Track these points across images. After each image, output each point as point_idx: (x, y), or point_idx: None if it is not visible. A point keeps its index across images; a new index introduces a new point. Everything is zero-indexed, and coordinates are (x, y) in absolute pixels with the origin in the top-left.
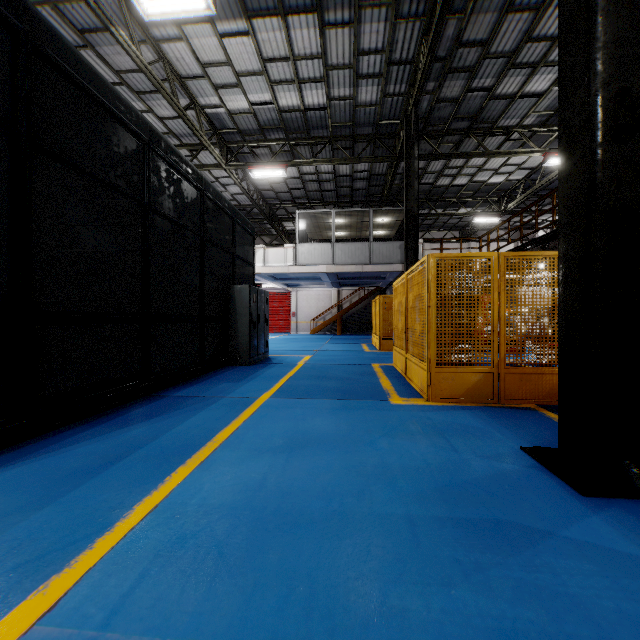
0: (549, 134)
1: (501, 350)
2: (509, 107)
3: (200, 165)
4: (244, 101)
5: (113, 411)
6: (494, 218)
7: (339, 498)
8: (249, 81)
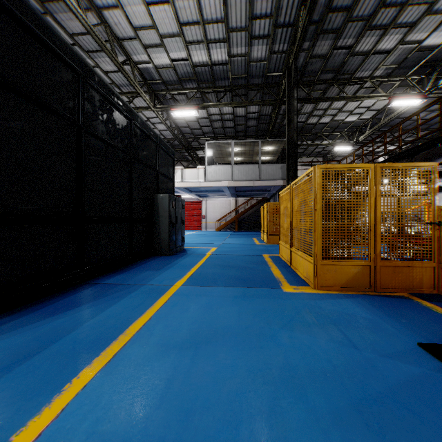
0: (392, 83)
1: (377, 246)
2: (364, 62)
3: (135, 107)
4: (166, 58)
5: (47, 299)
6: (349, 147)
7: (247, 421)
8: (170, 42)
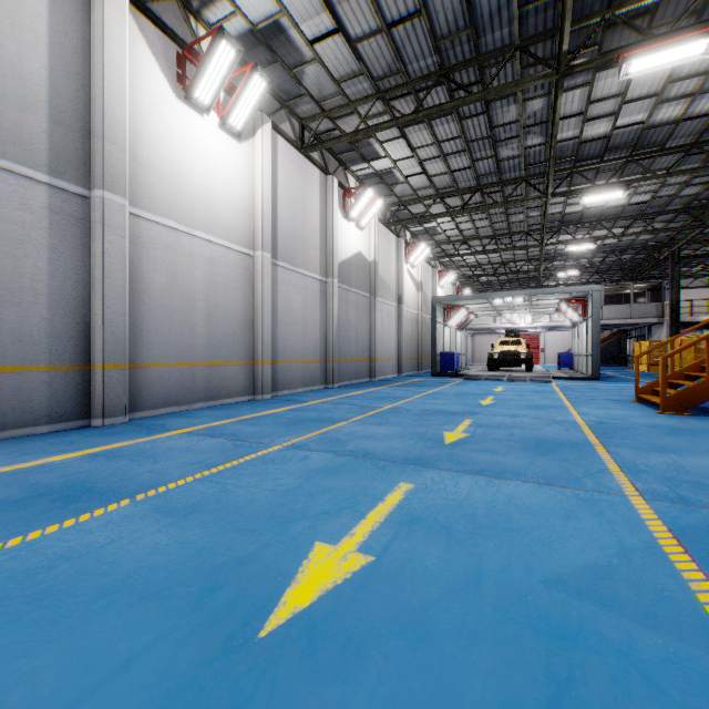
0: None
1: None
2: None
3: (525, 271)
4: None
5: None
6: None
7: None
8: None
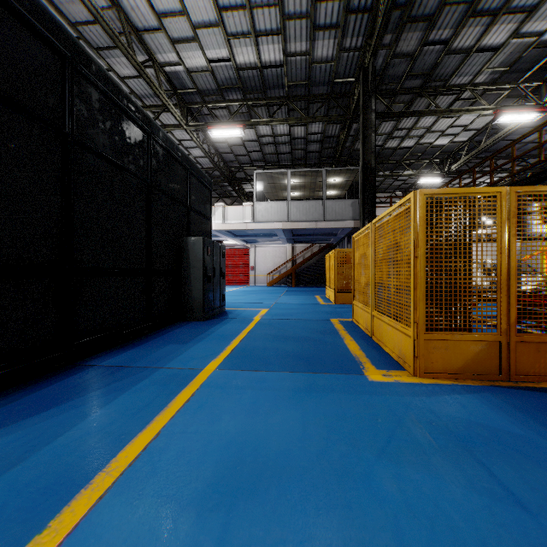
0: (499, 93)
1: (510, 312)
2: (464, 63)
3: (162, 125)
4: (202, 58)
5: (5, 394)
6: (438, 179)
7: None
8: (206, 35)
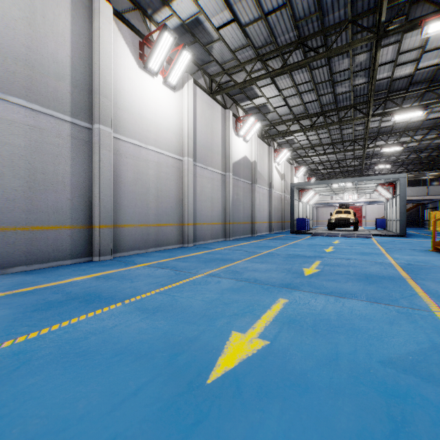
0: None
1: None
2: None
3: (352, 166)
4: None
5: None
6: None
7: None
8: None
